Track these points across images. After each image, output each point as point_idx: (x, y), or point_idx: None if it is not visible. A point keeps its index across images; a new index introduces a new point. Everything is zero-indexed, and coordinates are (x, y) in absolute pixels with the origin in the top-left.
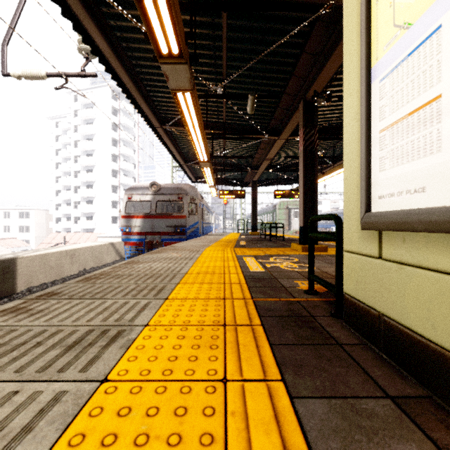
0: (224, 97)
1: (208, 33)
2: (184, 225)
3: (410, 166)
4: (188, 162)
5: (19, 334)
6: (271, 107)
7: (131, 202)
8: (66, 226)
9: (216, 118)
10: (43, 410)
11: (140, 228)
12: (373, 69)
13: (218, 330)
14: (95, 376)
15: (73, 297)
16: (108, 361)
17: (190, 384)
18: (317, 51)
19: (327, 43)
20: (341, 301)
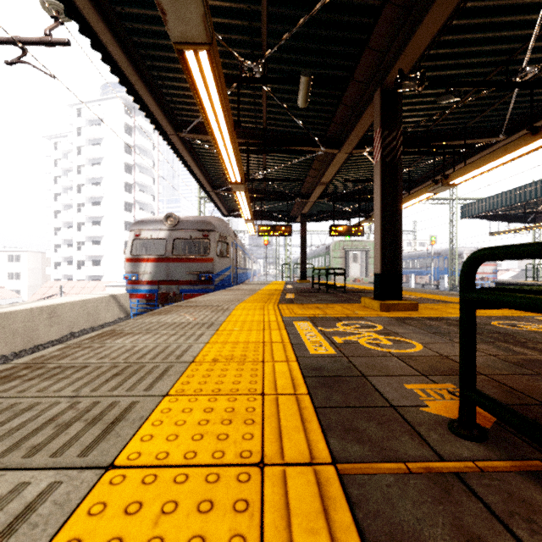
0: (264, 81)
1: None
2: (211, 271)
3: None
4: (217, 189)
5: None
6: (330, 104)
7: (142, 240)
8: (67, 272)
9: (253, 122)
10: None
11: (151, 275)
12: None
13: None
14: None
15: None
16: None
17: None
18: (409, 0)
19: None
20: None
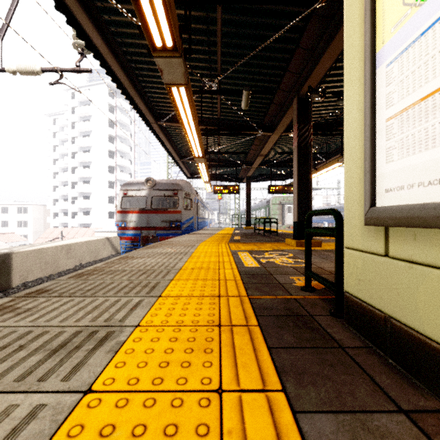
0: (219, 93)
1: (203, 28)
2: (179, 220)
3: (423, 156)
4: (183, 158)
5: (1, 336)
6: (265, 103)
7: (127, 197)
8: (63, 221)
9: (210, 114)
10: (17, 428)
11: (135, 223)
12: (379, 53)
13: (213, 331)
14: (79, 386)
15: (63, 295)
16: (94, 368)
17: (182, 395)
18: (312, 46)
19: (321, 38)
20: (341, 299)
